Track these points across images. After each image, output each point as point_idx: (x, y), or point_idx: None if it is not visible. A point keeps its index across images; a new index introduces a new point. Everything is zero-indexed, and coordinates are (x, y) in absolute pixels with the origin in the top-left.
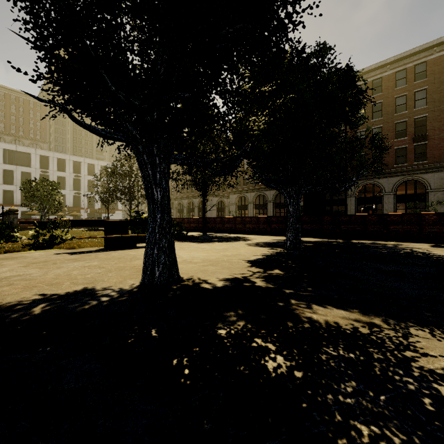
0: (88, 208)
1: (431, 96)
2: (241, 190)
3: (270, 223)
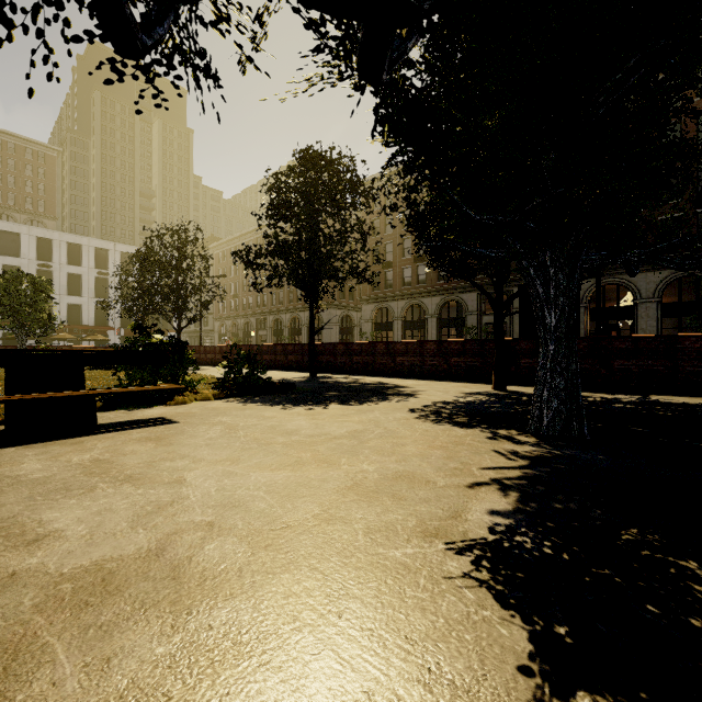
0: (121, 328)
1: None
2: (382, 297)
3: (448, 355)
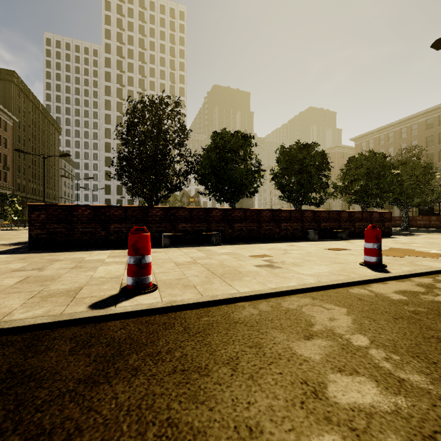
0: None
1: None
2: None
3: (395, 221)
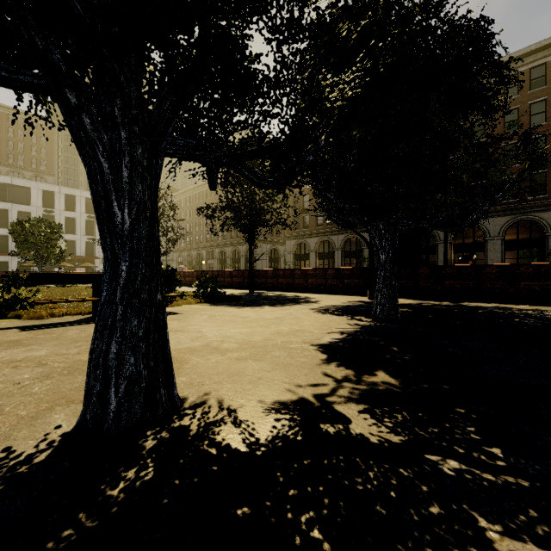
0: None
1: None
2: (300, 234)
3: (342, 278)
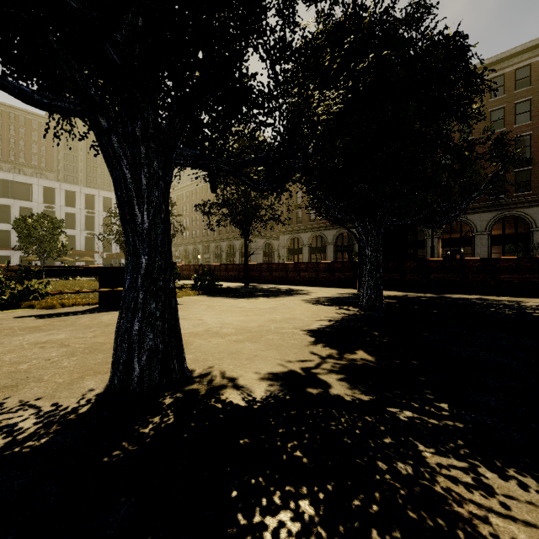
0: (104, 252)
1: (536, 109)
2: (294, 230)
3: (333, 271)
